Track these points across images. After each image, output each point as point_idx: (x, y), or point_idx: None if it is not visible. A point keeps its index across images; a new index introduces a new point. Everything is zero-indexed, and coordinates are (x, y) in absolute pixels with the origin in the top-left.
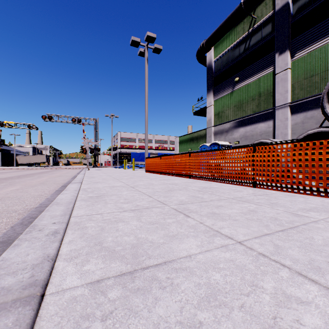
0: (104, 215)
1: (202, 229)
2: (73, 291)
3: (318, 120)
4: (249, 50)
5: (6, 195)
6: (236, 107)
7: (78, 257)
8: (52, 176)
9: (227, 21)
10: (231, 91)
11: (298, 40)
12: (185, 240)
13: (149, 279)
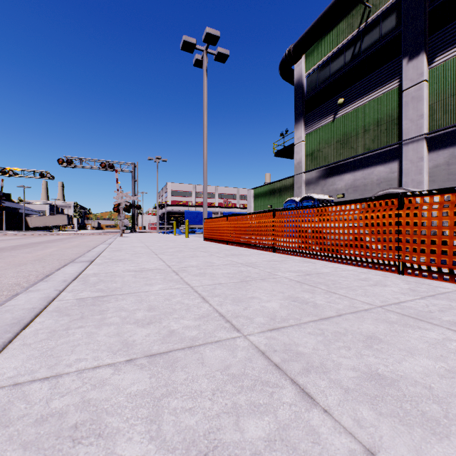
0: (59, 387)
1: None
2: None
3: None
4: (360, 56)
5: None
6: (340, 143)
7: None
8: (64, 246)
9: (327, 13)
10: (332, 119)
11: (440, 36)
12: None
13: None
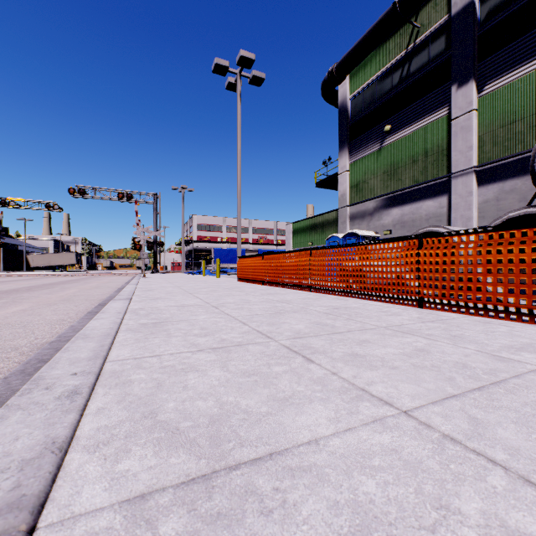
0: (163, 359)
1: (337, 386)
2: (93, 520)
3: (524, 194)
4: (408, 80)
5: (5, 319)
6: (387, 174)
7: (111, 444)
8: (84, 287)
9: (373, 32)
10: (378, 147)
11: (489, 63)
12: (307, 408)
13: (241, 492)
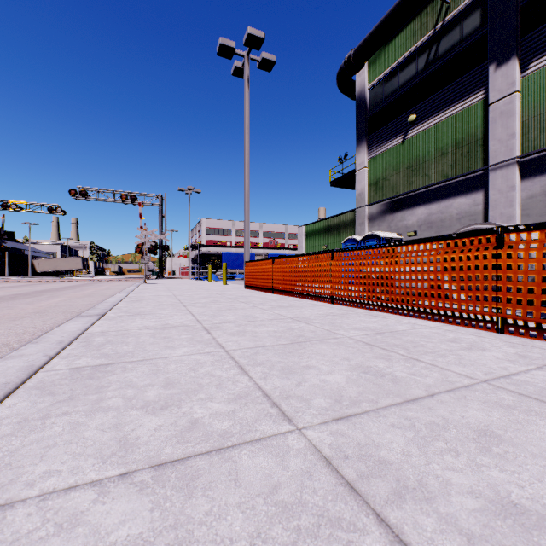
0: (3, 529)
1: None
2: None
3: None
4: (436, 63)
5: None
6: (411, 170)
7: None
8: (75, 294)
9: (396, 11)
10: (401, 140)
11: (536, 36)
12: None
13: None
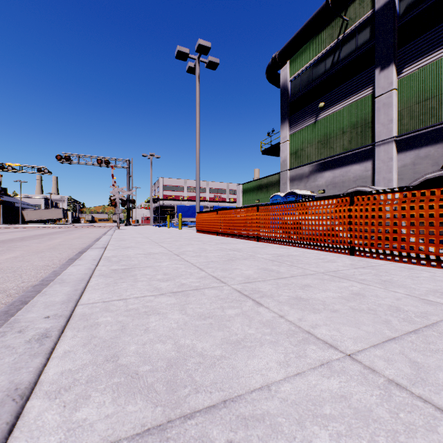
0: (129, 302)
1: (284, 328)
2: None
3: (436, 160)
4: (339, 64)
5: None
6: (321, 143)
7: (72, 389)
8: (68, 237)
9: (309, 25)
10: (314, 121)
11: (407, 50)
12: (258, 352)
13: None
